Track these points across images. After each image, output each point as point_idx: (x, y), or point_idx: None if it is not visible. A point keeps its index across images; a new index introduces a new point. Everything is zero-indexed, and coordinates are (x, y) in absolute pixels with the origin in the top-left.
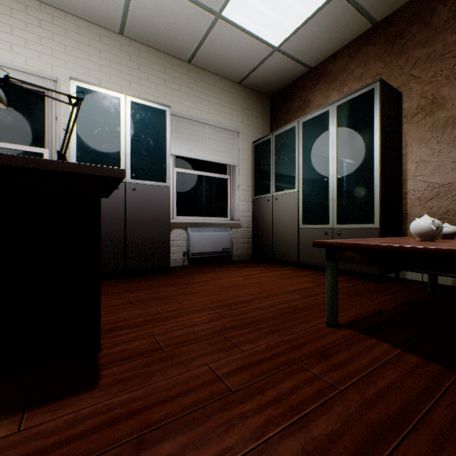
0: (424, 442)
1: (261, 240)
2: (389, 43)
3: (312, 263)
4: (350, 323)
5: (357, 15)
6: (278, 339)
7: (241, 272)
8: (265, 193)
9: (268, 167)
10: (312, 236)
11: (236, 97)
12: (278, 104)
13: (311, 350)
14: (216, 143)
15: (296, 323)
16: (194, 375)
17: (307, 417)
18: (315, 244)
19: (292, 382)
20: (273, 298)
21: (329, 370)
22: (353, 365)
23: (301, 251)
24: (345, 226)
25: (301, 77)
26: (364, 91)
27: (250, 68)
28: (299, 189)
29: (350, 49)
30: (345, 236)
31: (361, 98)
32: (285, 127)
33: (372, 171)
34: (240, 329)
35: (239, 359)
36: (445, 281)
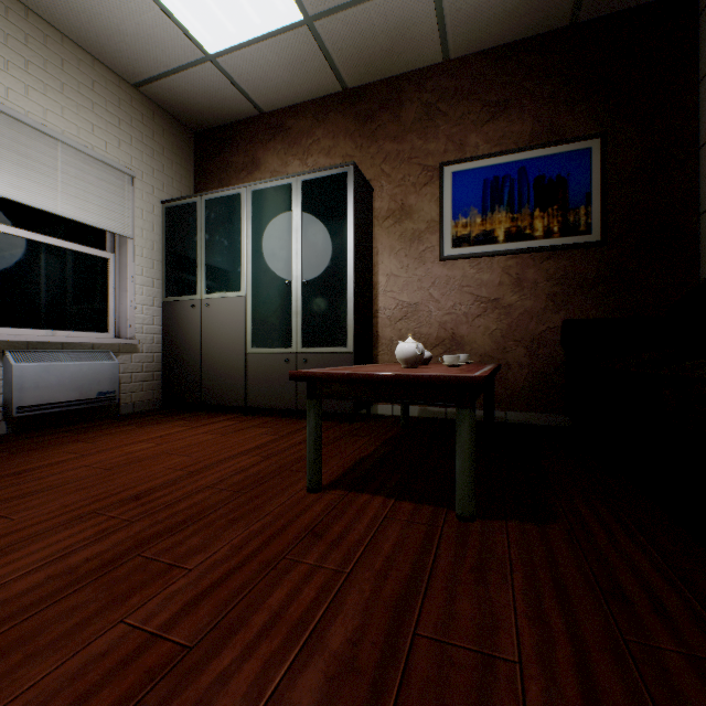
0: (440, 595)
1: (181, 374)
2: (361, 121)
3: (268, 405)
4: (336, 481)
5: (326, 67)
6: (247, 531)
7: (146, 433)
8: (188, 293)
9: (193, 249)
10: (268, 365)
11: (129, 109)
12: (210, 149)
13: (298, 532)
14: (84, 185)
15: (265, 499)
16: (95, 654)
17: (319, 628)
18: (294, 376)
19: (285, 589)
20: (220, 468)
21: (328, 551)
22: (354, 535)
23: (251, 389)
24: (314, 350)
25: (248, 120)
26: (336, 172)
27: (160, 69)
28: (248, 292)
29: (316, 108)
30: (314, 365)
31: (333, 180)
32: (224, 190)
33: (345, 279)
34: (174, 534)
35: (188, 586)
36: (413, 413)
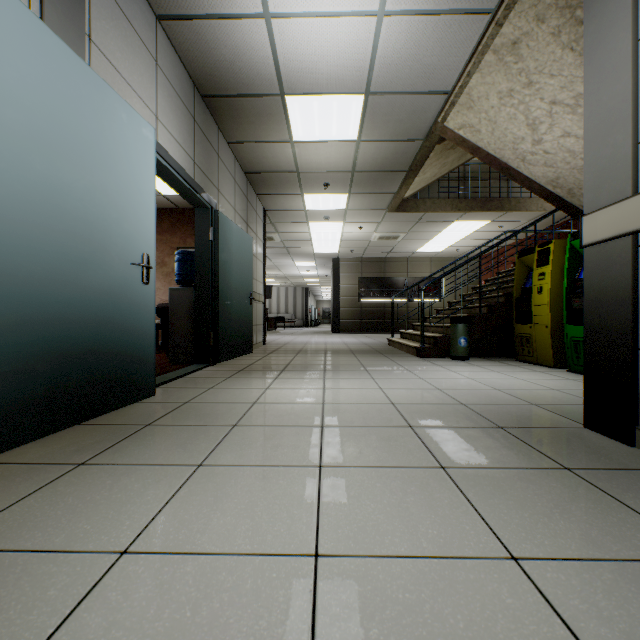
0: None
1: None
2: None
3: None
4: None
5: None
6: None
7: None
8: None
9: None
10: None
11: None
12: None
13: None
14: None
15: None
16: None
17: None
18: None
19: None
20: None
21: None
22: None
23: None
24: None
25: None
26: None
27: None
28: None
29: None
30: None
31: None
32: None
33: None
34: None
35: None
36: None
